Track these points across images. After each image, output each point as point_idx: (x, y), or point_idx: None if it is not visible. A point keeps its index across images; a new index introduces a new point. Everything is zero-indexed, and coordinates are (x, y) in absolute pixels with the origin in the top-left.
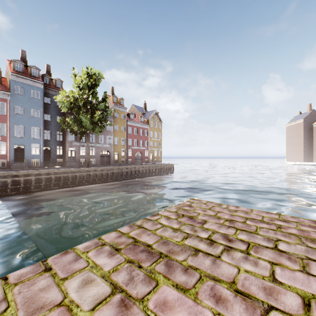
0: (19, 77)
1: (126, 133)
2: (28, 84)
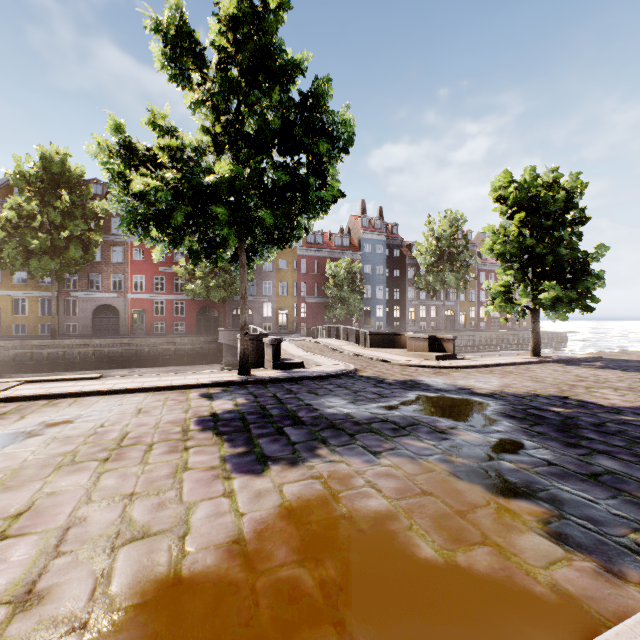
0: (367, 234)
1: (476, 283)
2: (374, 239)
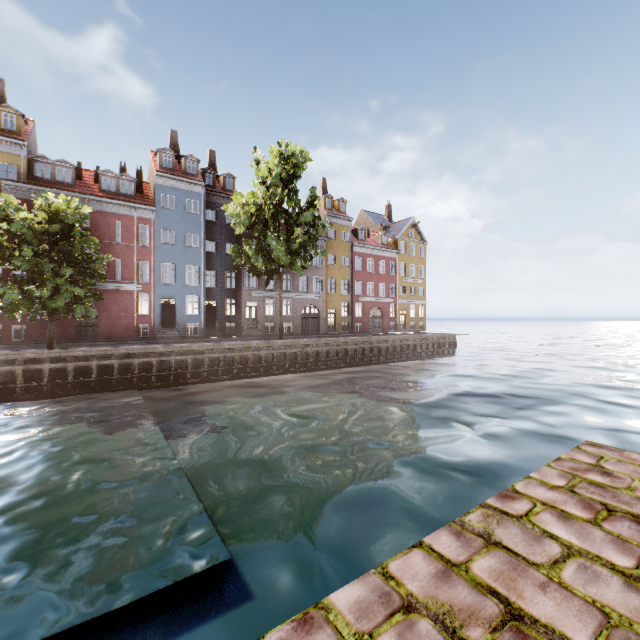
0: (169, 179)
1: (350, 270)
2: (182, 189)
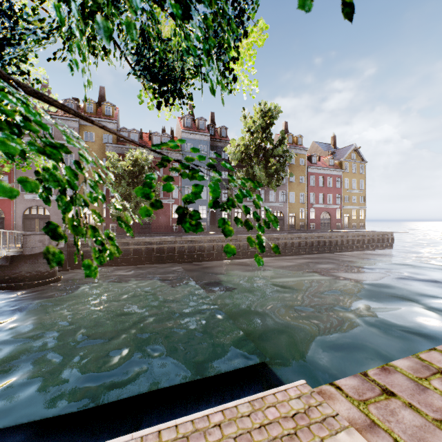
0: (189, 133)
1: (305, 185)
2: (196, 139)
